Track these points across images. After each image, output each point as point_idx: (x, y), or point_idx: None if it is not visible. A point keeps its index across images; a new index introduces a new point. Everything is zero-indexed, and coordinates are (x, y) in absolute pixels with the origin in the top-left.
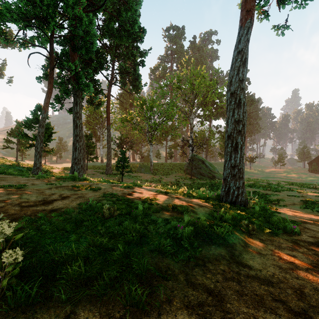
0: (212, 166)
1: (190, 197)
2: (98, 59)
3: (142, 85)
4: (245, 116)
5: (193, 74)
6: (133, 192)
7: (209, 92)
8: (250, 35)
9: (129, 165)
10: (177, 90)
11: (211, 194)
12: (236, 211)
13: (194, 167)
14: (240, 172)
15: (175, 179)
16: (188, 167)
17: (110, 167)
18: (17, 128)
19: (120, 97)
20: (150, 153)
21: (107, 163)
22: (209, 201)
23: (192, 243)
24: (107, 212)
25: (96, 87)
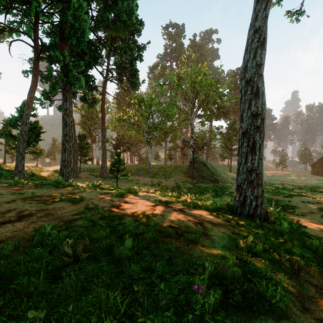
0: (214, 169)
1: (196, 208)
2: (92, 52)
3: (140, 82)
4: (264, 109)
5: (194, 71)
6: (125, 202)
7: (210, 91)
8: (269, 10)
9: (125, 168)
10: (177, 88)
11: (218, 202)
12: (260, 230)
13: (195, 170)
14: (259, 177)
15: (175, 183)
16: (189, 169)
17: (105, 170)
18: (5, 128)
19: (118, 96)
20: (149, 155)
21: (102, 165)
22: (221, 214)
23: (220, 321)
24: (70, 252)
25: (90, 83)
